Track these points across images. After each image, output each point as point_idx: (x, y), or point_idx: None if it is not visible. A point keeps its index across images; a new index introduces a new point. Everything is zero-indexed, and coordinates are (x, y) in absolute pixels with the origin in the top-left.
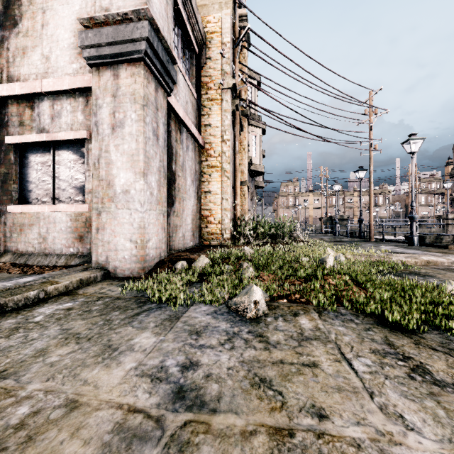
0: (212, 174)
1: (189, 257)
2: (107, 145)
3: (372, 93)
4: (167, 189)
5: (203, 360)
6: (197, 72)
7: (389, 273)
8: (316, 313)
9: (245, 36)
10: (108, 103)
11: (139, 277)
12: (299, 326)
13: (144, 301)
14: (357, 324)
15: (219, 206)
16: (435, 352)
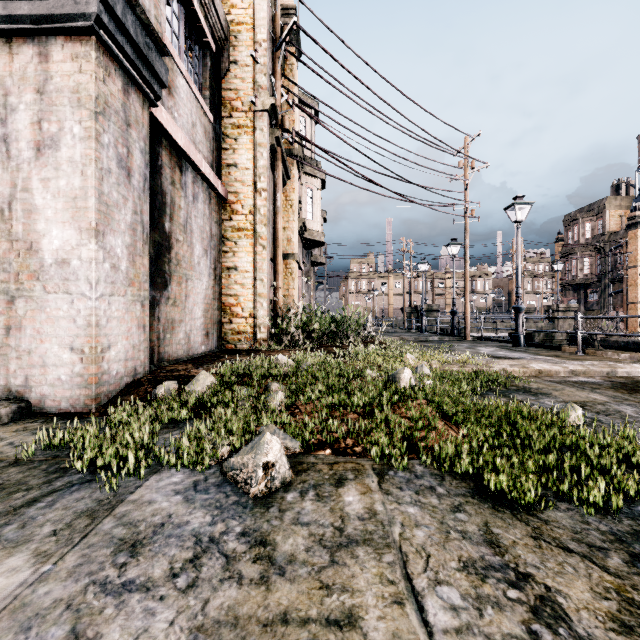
0: (239, 240)
1: (189, 372)
2: (27, 178)
3: (468, 140)
4: (153, 261)
5: (109, 635)
6: (214, 80)
7: (489, 391)
8: (375, 477)
9: (293, 39)
10: (29, 104)
11: (87, 413)
12: (339, 511)
13: (65, 468)
14: (441, 497)
15: (250, 290)
16: (569, 555)
